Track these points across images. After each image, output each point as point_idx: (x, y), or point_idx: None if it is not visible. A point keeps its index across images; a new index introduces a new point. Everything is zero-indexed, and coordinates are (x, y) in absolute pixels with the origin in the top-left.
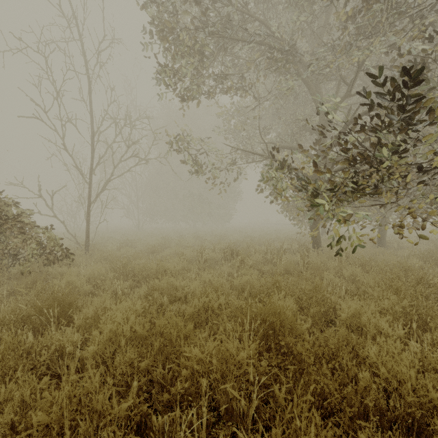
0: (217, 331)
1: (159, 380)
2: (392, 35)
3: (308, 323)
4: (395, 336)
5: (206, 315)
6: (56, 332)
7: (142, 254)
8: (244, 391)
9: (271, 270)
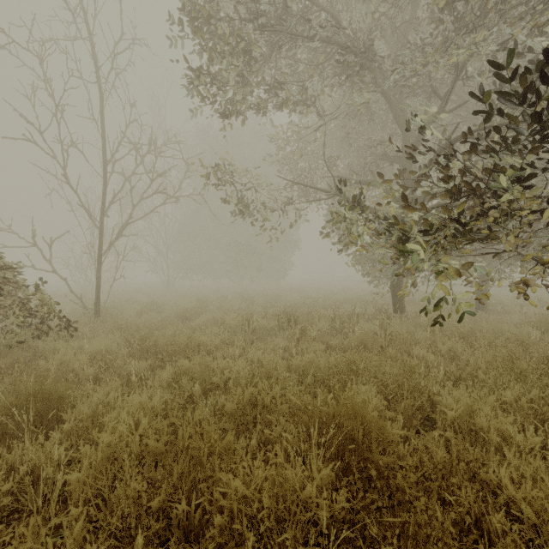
0: (269, 437)
1: (180, 524)
2: (507, 26)
3: (399, 423)
4: (535, 451)
5: (254, 414)
6: (30, 445)
7: (170, 321)
8: (313, 548)
9: (341, 344)
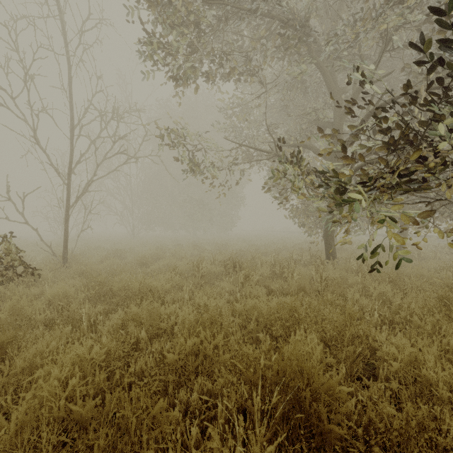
0: (211, 389)
1: None
2: None
3: (342, 372)
4: None
5: (195, 364)
6: None
7: (130, 266)
8: None
9: (281, 287)
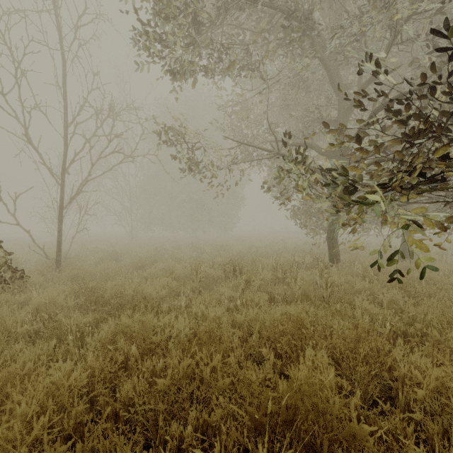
0: (208, 419)
1: None
2: None
3: (356, 397)
4: None
5: (190, 390)
6: None
7: (126, 269)
8: None
9: (284, 293)
